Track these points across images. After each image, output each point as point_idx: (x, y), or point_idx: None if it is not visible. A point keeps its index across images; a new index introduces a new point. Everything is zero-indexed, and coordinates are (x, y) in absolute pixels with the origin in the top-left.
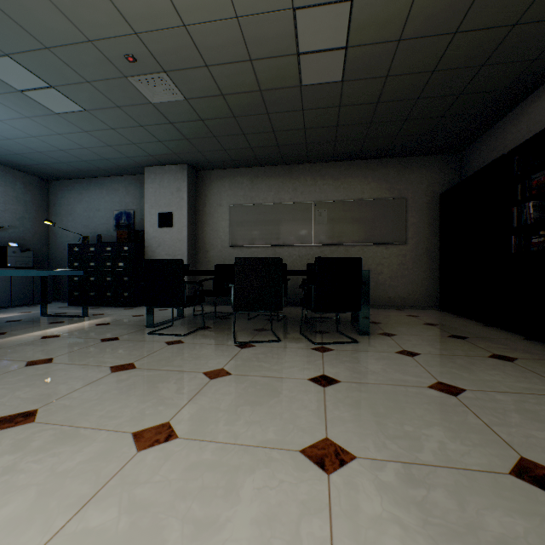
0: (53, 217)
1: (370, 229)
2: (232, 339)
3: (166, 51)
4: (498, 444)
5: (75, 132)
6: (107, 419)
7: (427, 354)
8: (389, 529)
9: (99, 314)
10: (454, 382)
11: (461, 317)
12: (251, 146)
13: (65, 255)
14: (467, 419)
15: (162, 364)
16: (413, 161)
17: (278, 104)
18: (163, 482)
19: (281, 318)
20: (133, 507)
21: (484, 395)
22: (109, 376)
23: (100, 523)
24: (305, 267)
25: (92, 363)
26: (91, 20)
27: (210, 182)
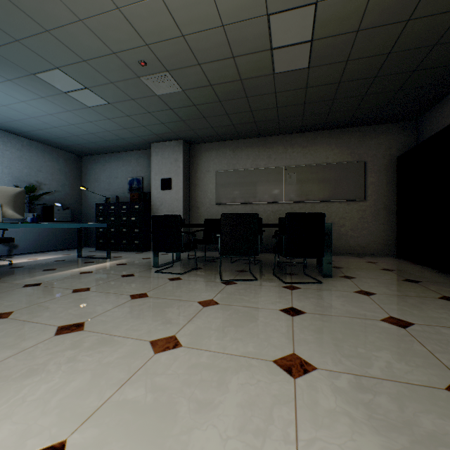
0: (84, 183)
1: (333, 188)
2: (218, 277)
3: (169, 56)
4: (438, 366)
5: (101, 120)
6: (132, 331)
7: (382, 294)
8: (341, 419)
9: (118, 257)
10: (404, 317)
11: (417, 264)
12: (233, 123)
13: (93, 211)
14: (412, 346)
15: (167, 294)
16: (372, 129)
17: (255, 89)
18: (173, 374)
19: (257, 262)
20: (154, 389)
21: (431, 329)
22: (130, 302)
23: (134, 396)
24: (277, 221)
25: (117, 292)
26: (115, 38)
27: (200, 153)
